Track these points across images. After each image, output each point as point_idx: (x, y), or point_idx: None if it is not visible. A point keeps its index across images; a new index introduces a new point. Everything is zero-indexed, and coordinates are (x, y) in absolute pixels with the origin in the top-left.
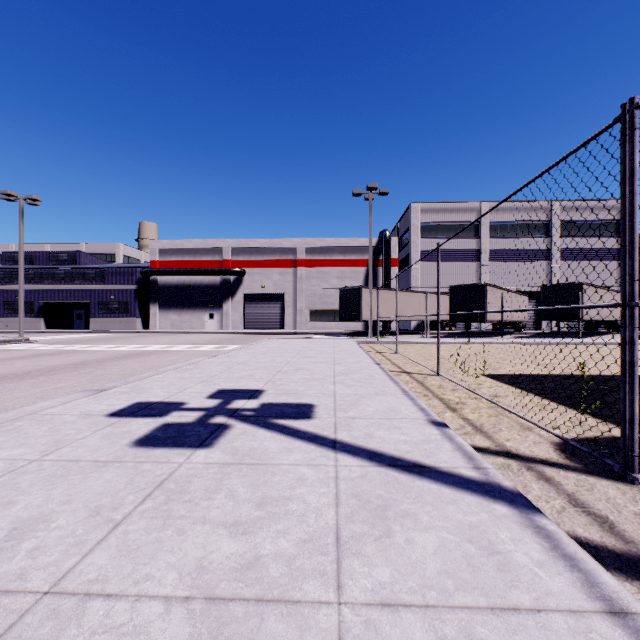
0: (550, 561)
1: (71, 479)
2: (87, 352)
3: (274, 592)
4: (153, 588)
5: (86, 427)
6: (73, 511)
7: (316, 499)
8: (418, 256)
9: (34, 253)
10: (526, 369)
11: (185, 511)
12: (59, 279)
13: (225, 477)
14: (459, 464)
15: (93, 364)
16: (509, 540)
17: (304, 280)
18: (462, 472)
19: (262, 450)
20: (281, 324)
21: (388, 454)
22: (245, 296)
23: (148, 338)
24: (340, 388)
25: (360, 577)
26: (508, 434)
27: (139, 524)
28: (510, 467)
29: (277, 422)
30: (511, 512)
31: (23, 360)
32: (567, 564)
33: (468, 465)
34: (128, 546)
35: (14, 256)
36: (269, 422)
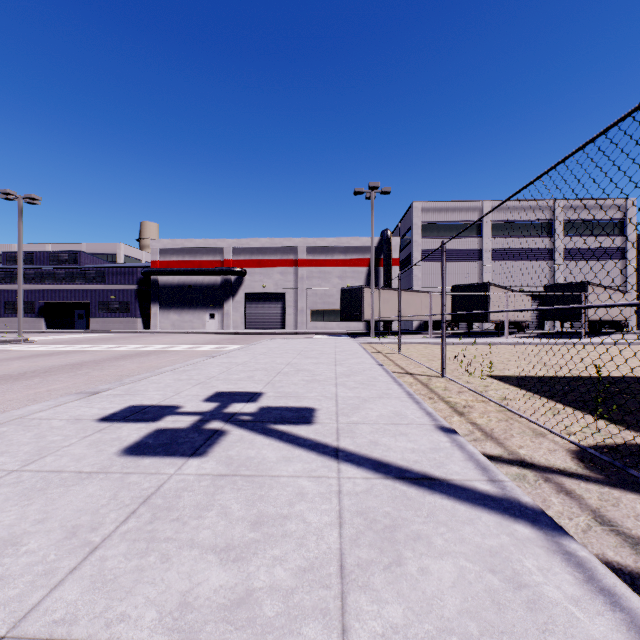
0: (586, 597)
1: (50, 493)
2: (85, 352)
3: (268, 638)
4: (127, 632)
5: (74, 433)
6: (47, 532)
7: (317, 518)
8: (420, 256)
9: (35, 253)
10: (533, 370)
11: (171, 532)
12: (60, 279)
13: (218, 491)
14: (472, 476)
15: (90, 365)
16: (536, 570)
17: (305, 280)
18: (476, 485)
19: (259, 459)
20: (282, 324)
21: (395, 464)
22: (246, 296)
23: (148, 338)
24: (342, 390)
25: (368, 618)
26: (520, 440)
27: (119, 548)
28: (526, 478)
29: (276, 428)
30: (535, 534)
31: (20, 361)
32: (607, 601)
33: (482, 477)
34: (104, 576)
35: (15, 256)
36: (267, 428)
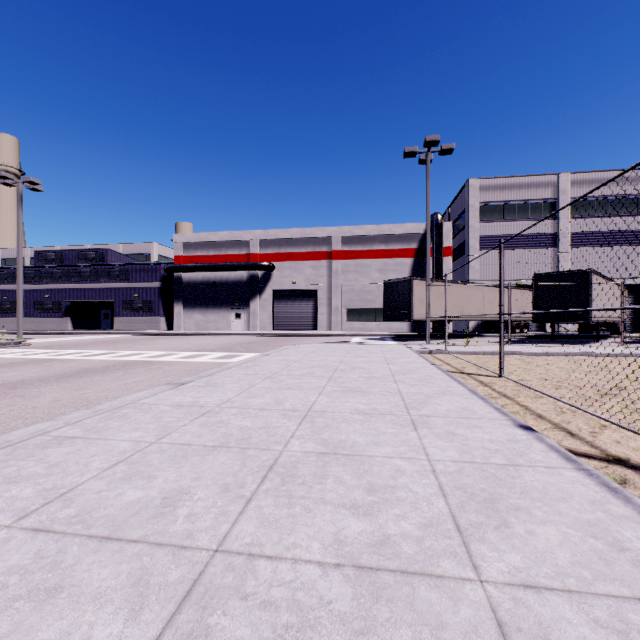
0: None
1: None
2: (44, 363)
3: None
4: None
5: None
6: None
7: None
8: (477, 243)
9: (64, 252)
10: None
11: None
12: (85, 277)
13: None
14: None
15: None
16: None
17: (340, 274)
18: None
19: None
20: (314, 324)
21: None
22: (274, 293)
23: (158, 341)
24: None
25: None
26: None
27: None
28: None
29: None
30: None
31: None
32: None
33: None
34: None
35: (46, 255)
36: None
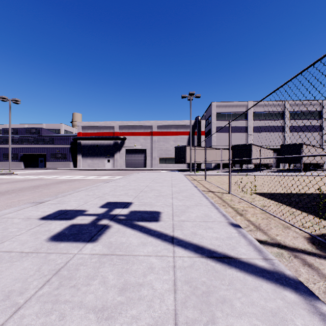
0: None
1: (1, 267)
2: (42, 180)
3: None
4: None
5: (24, 227)
6: None
7: (160, 285)
8: (215, 130)
9: (18, 129)
10: (277, 190)
11: (69, 296)
12: (31, 142)
13: (101, 265)
14: (253, 256)
15: (43, 186)
16: None
17: (156, 142)
18: (256, 262)
19: (127, 244)
20: (144, 165)
21: (206, 247)
22: (126, 150)
23: (75, 172)
24: (175, 201)
25: None
26: (276, 231)
27: (34, 308)
28: (283, 255)
29: (138, 224)
30: (298, 299)
31: (7, 184)
32: None
33: (259, 257)
34: None
35: (8, 130)
36: (133, 223)
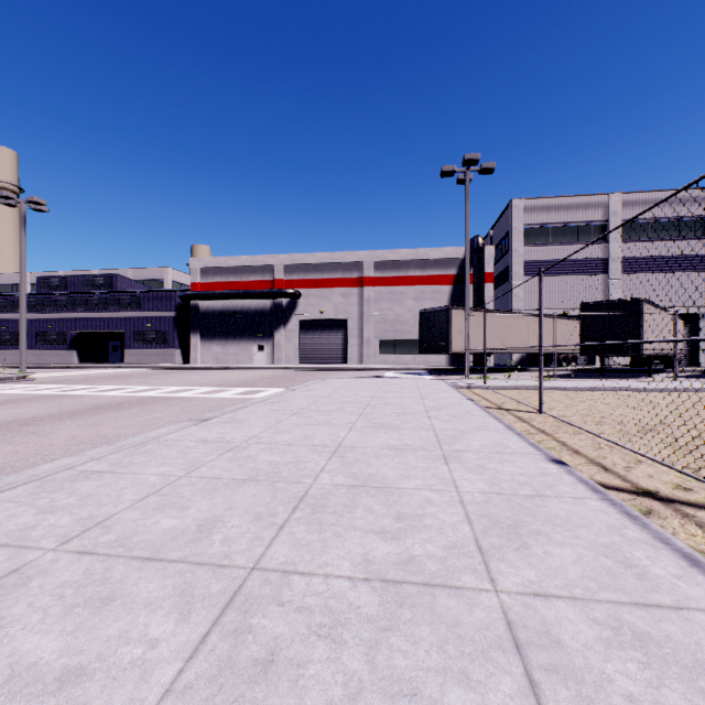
0: None
1: None
2: (54, 399)
3: None
4: None
5: None
6: None
7: None
8: (521, 269)
9: (69, 277)
10: None
11: None
12: (92, 306)
13: None
14: None
15: (3, 429)
16: None
17: (372, 303)
18: None
19: None
20: (344, 357)
21: None
22: (300, 323)
23: (174, 375)
24: None
25: None
26: None
27: None
28: None
29: None
30: None
31: None
32: None
33: None
34: None
35: (49, 281)
36: None
